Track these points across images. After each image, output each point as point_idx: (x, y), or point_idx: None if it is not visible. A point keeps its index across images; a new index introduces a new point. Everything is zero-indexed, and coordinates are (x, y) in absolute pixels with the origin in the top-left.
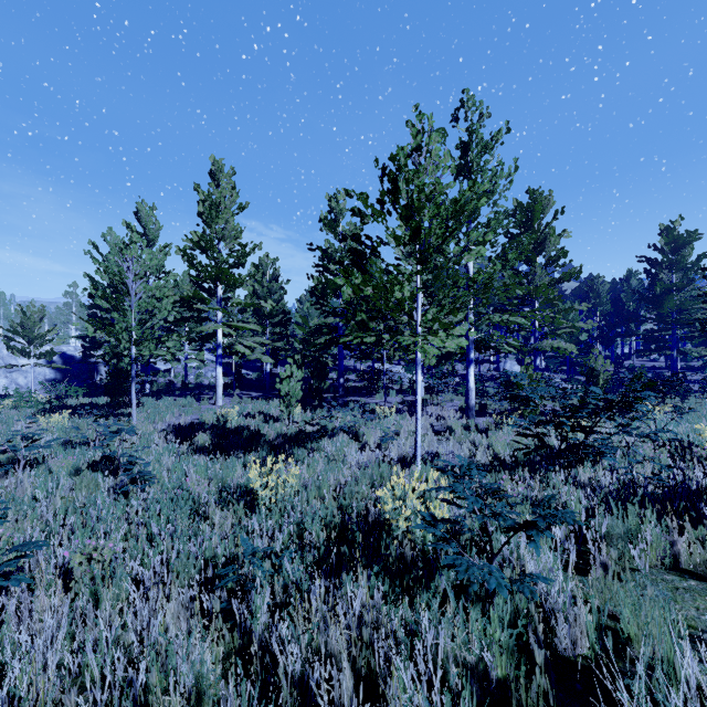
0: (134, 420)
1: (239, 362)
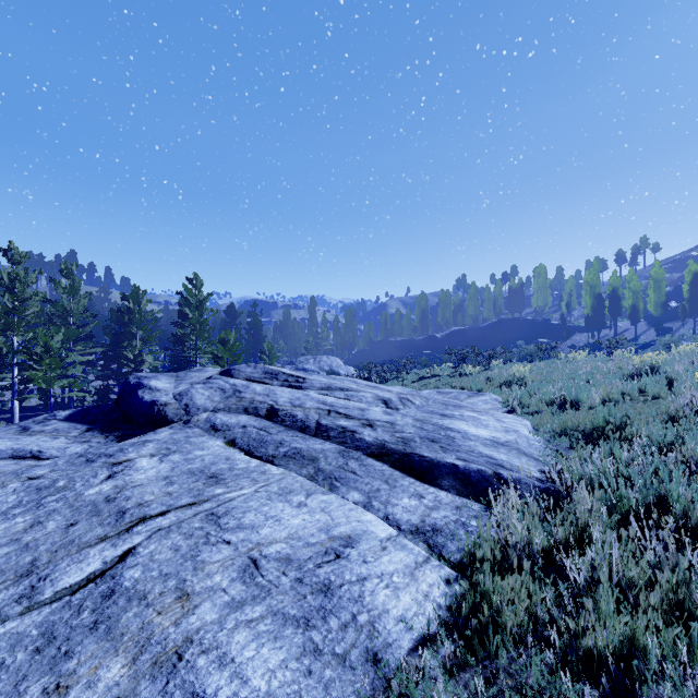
0: None
1: None
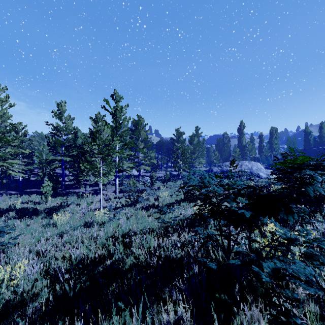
0: None
1: None
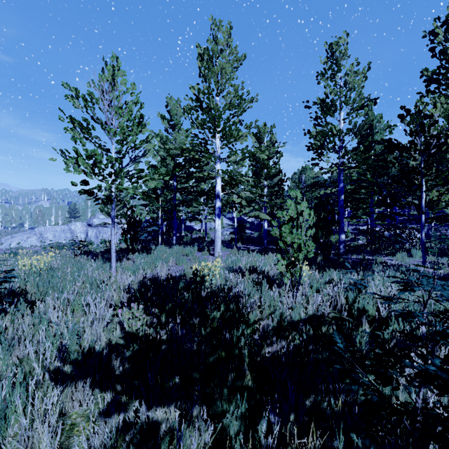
0: (112, 268)
1: (246, 226)
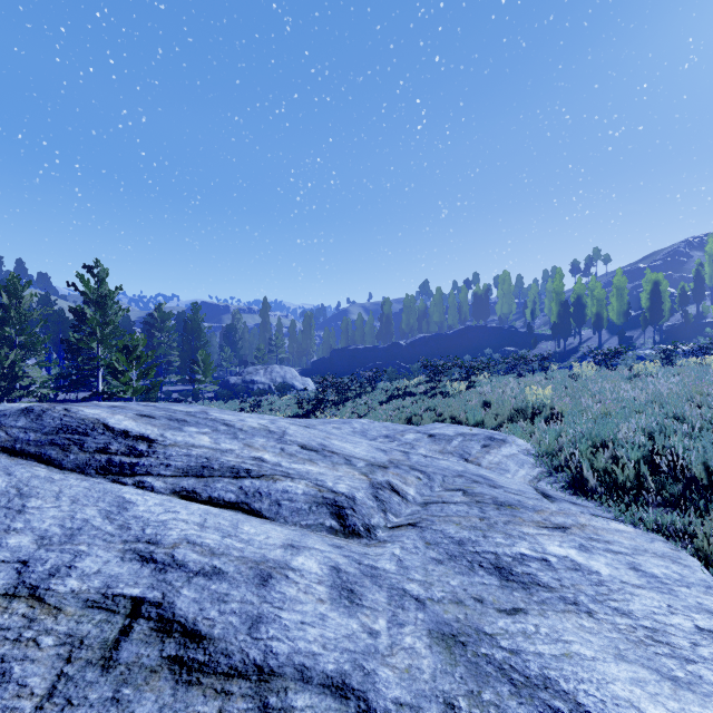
0: None
1: None
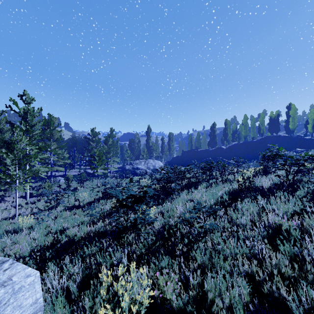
0: None
1: None
